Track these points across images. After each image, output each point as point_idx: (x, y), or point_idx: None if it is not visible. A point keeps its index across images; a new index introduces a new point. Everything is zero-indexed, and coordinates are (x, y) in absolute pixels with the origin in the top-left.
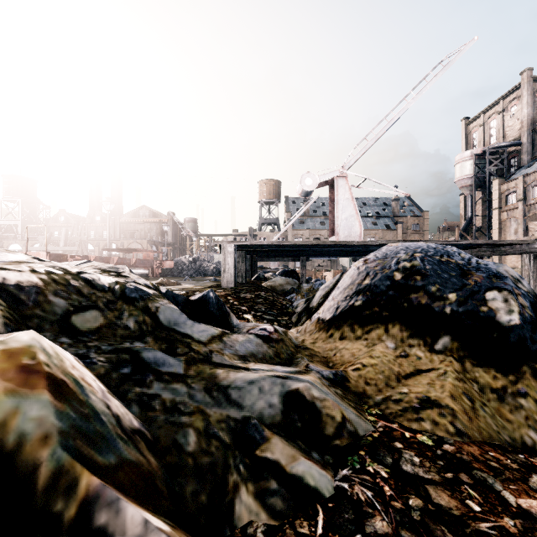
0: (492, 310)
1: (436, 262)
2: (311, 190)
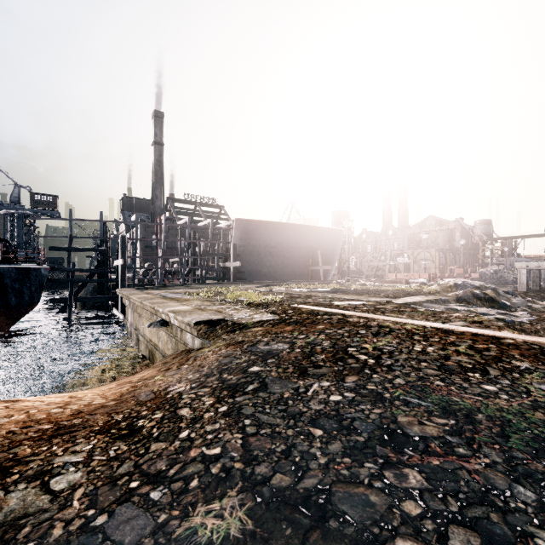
0: None
1: None
2: None
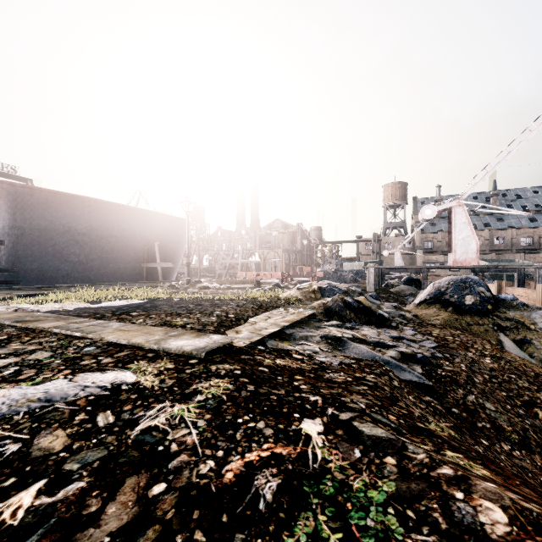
0: (464, 300)
1: (457, 285)
2: (430, 218)
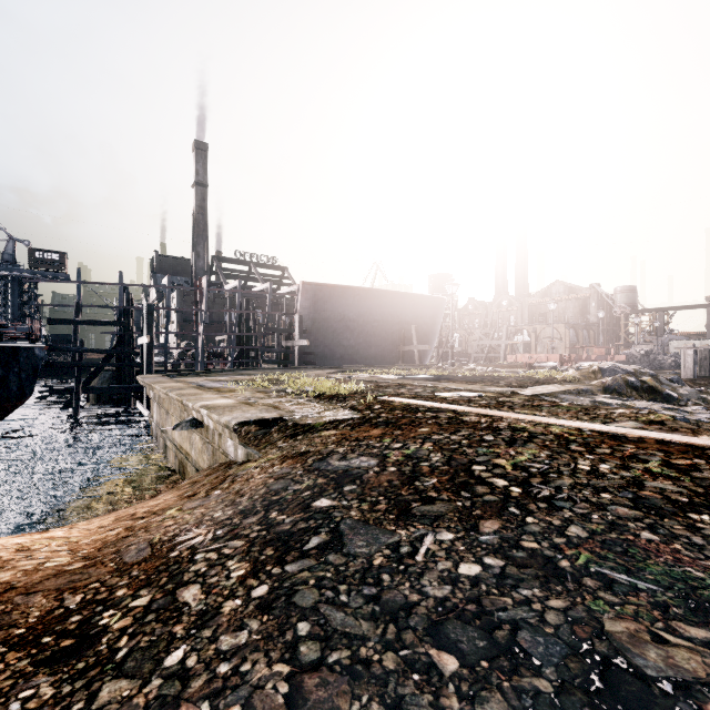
0: None
1: None
2: None
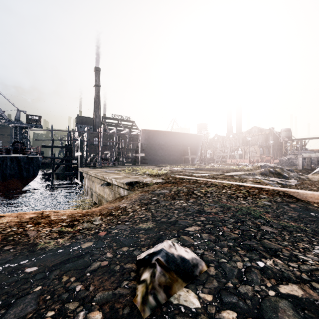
0: None
1: None
2: None
